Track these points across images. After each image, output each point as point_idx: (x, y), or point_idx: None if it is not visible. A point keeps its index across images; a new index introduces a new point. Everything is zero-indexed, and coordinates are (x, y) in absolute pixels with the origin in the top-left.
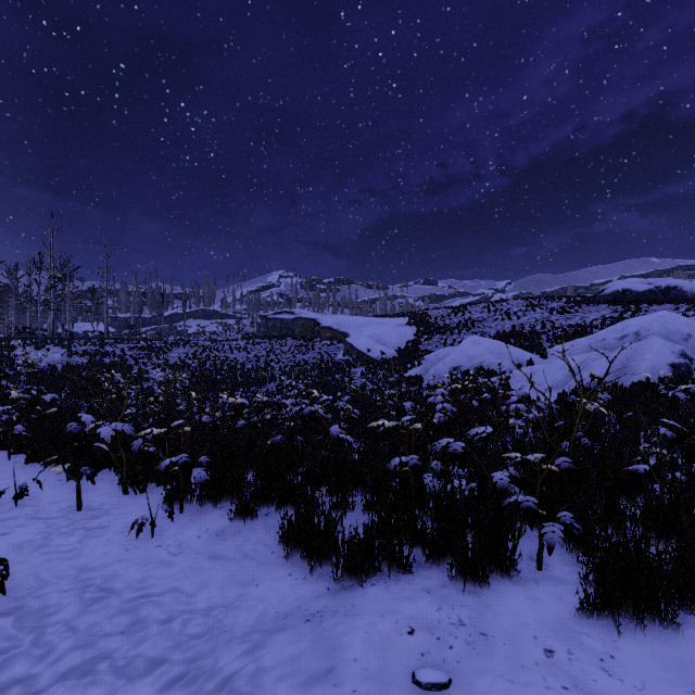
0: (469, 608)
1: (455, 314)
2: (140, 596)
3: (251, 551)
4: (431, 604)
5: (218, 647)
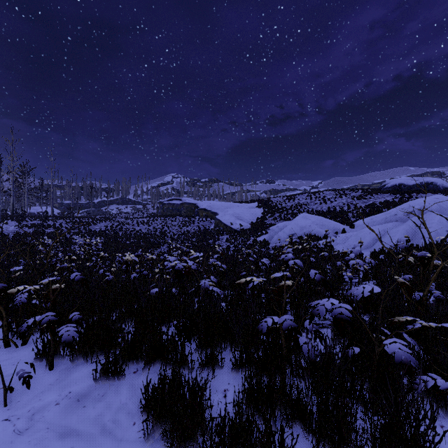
0: None
1: (289, 200)
2: None
3: (110, 422)
4: None
5: None
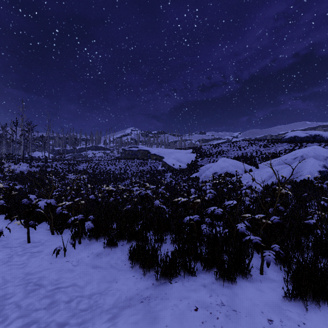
0: (226, 296)
1: (214, 147)
2: (56, 288)
3: (114, 263)
4: (206, 293)
5: (95, 316)
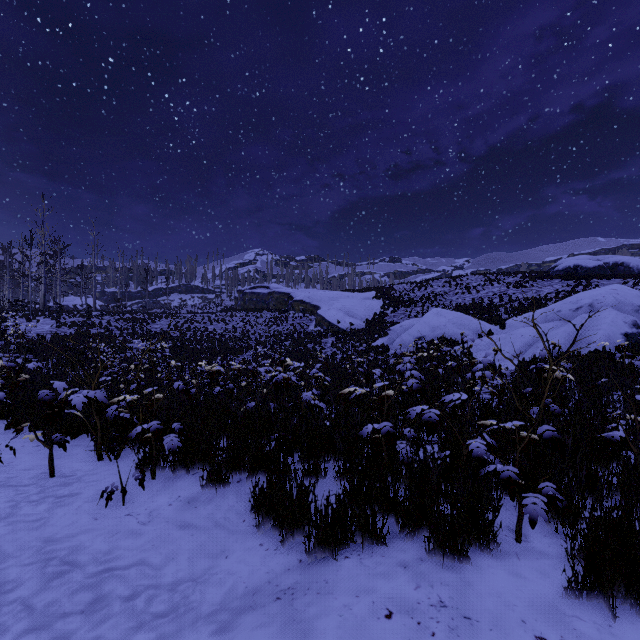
0: (449, 586)
1: (419, 288)
2: (105, 570)
3: (222, 519)
4: (409, 581)
5: (183, 628)
